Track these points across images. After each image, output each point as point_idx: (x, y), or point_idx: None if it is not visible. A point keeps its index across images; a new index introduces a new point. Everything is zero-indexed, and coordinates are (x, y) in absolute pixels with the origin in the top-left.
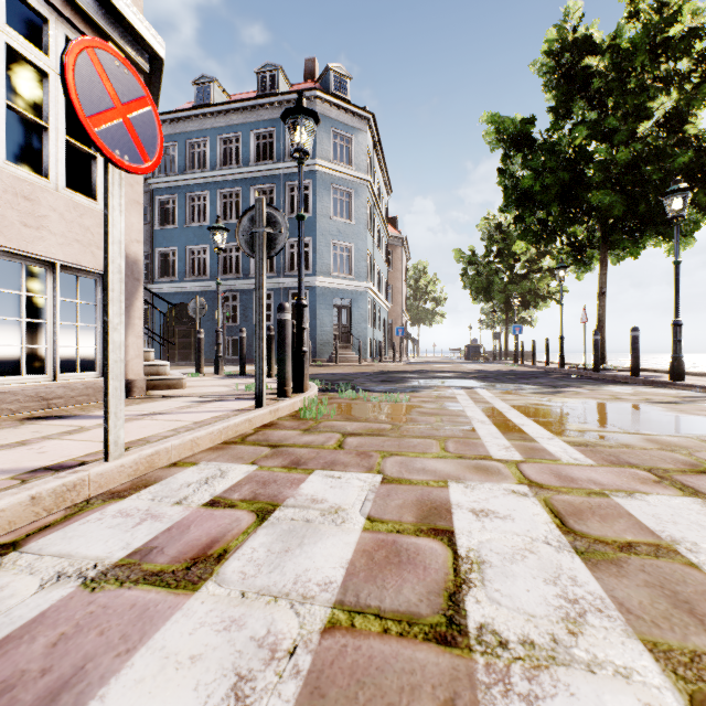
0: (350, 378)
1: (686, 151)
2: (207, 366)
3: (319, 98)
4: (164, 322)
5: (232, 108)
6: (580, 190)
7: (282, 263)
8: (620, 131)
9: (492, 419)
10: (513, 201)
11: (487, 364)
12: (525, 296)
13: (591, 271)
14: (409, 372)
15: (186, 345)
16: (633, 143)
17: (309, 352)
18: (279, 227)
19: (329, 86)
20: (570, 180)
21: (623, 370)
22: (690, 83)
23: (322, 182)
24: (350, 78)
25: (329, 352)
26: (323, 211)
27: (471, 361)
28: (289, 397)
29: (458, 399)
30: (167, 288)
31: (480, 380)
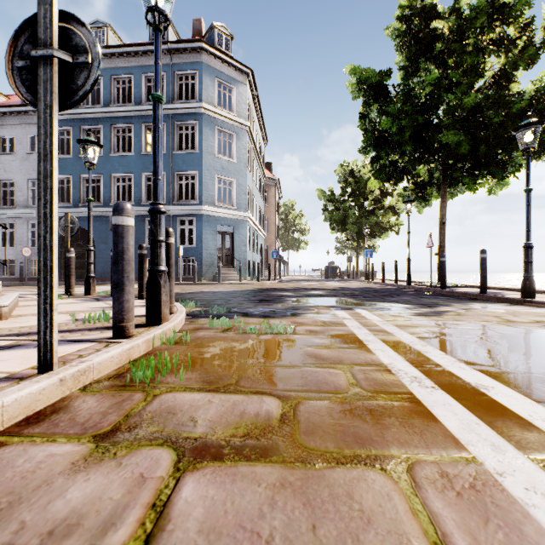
0: (228, 298)
1: (521, 99)
2: (98, 285)
3: (204, 50)
4: (59, 244)
5: (124, 51)
6: (431, 132)
7: (172, 192)
8: (461, 85)
9: (426, 372)
10: (371, 143)
11: (344, 282)
12: (372, 227)
13: (429, 206)
14: (284, 289)
15: (81, 266)
16: (475, 93)
17: (195, 272)
18: (83, 53)
19: (214, 42)
20: (423, 122)
21: (462, 287)
22: (515, 48)
23: (207, 124)
24: (232, 38)
25: (213, 272)
26: (208, 149)
27: (330, 279)
28: (130, 336)
29: (349, 327)
30: (61, 212)
31: (351, 298)
